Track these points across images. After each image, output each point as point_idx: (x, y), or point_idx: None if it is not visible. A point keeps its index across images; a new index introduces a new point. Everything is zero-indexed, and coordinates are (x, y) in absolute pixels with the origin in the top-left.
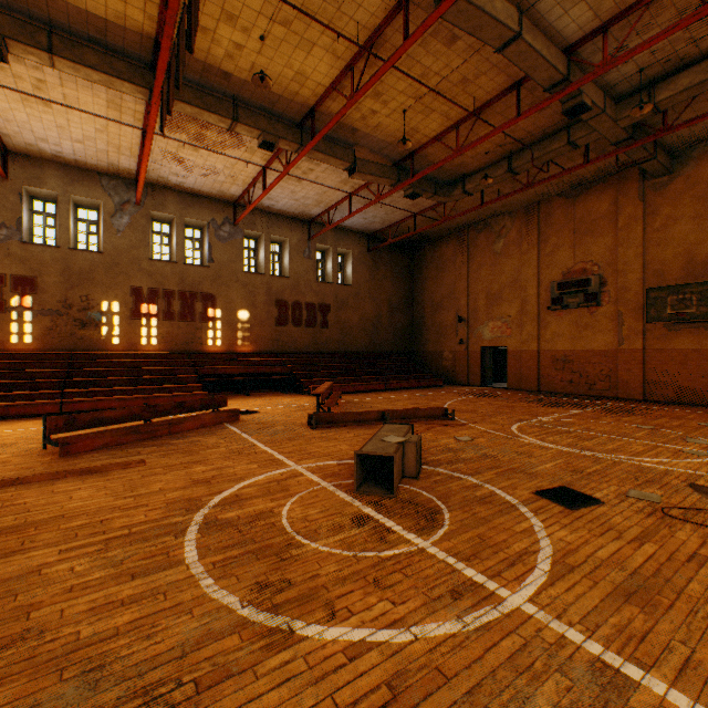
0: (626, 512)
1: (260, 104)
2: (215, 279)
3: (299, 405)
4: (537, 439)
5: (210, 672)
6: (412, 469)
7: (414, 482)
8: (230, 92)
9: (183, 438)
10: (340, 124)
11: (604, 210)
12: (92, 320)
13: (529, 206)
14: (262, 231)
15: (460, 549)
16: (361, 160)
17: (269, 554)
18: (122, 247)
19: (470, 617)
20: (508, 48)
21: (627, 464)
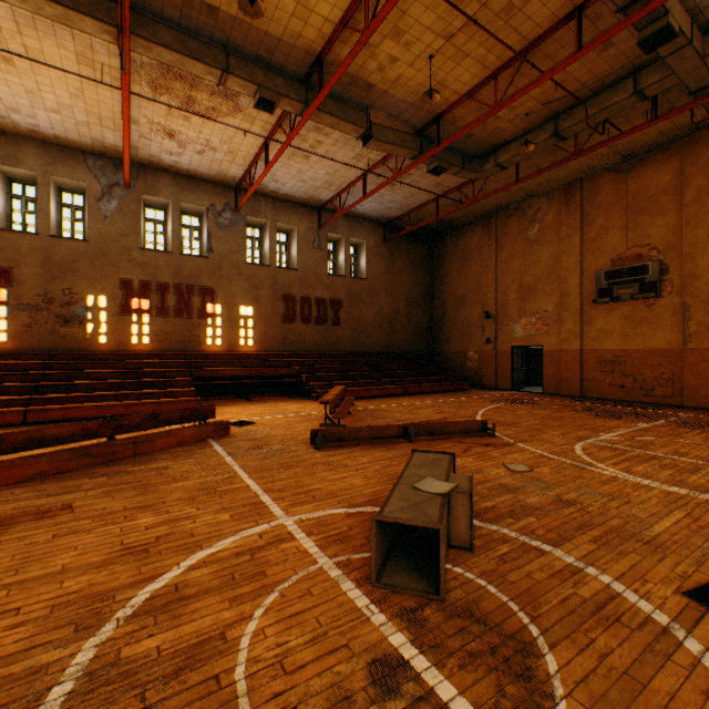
0: None
1: (256, 52)
2: (214, 271)
3: (304, 414)
4: (620, 470)
5: None
6: (462, 535)
7: (468, 560)
8: (219, 35)
9: (148, 463)
10: (352, 78)
11: (665, 184)
12: (76, 316)
13: (570, 184)
14: (267, 219)
15: None
16: (377, 126)
17: None
18: (109, 234)
19: None
20: None
21: None
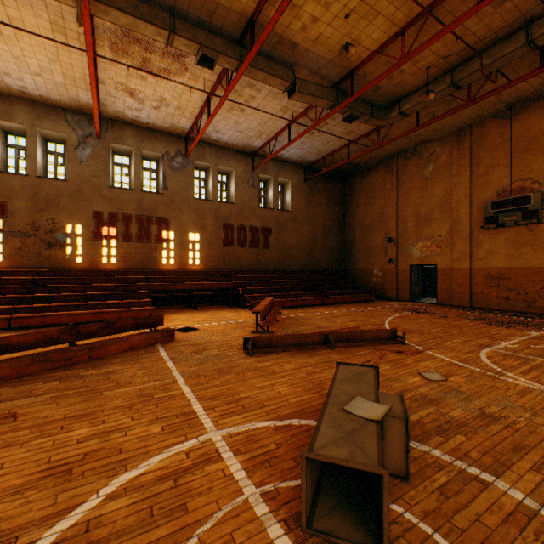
0: None
1: (198, 16)
2: (168, 205)
3: (239, 321)
4: (531, 380)
5: None
6: (396, 462)
7: (405, 494)
8: (166, 1)
9: (99, 367)
10: (279, 38)
11: None
12: (57, 241)
13: (460, 130)
14: (211, 162)
15: None
16: (300, 80)
17: None
18: (84, 175)
19: None
20: None
21: None
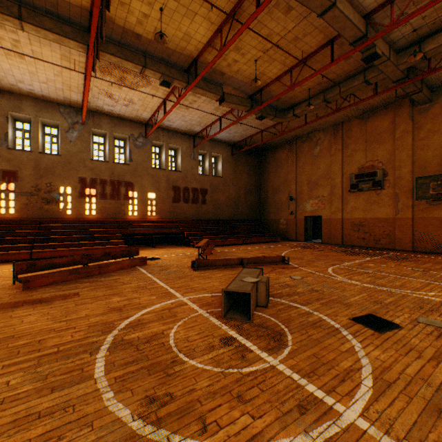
0: (420, 335)
1: (161, 56)
2: (133, 172)
3: (186, 254)
4: (346, 278)
5: None
6: (262, 301)
7: (264, 310)
8: (141, 48)
9: (108, 277)
10: (213, 70)
11: (386, 127)
12: (53, 198)
13: (336, 125)
14: (164, 142)
15: (302, 366)
16: (227, 94)
17: (158, 370)
18: (73, 151)
19: (315, 432)
20: (326, 13)
21: (412, 296)
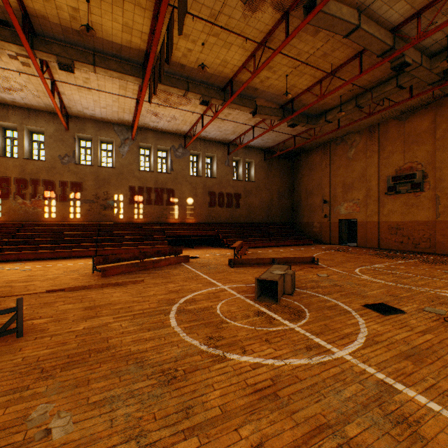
0: (419, 318)
1: (201, 80)
2: (174, 180)
3: (222, 254)
4: (371, 277)
5: (189, 367)
6: (288, 290)
7: (290, 297)
8: (184, 75)
9: (160, 270)
10: (247, 86)
11: (426, 127)
12: (109, 205)
13: (372, 126)
14: (200, 151)
15: (313, 329)
16: (260, 107)
17: (211, 325)
18: (124, 164)
19: (315, 358)
20: (351, 34)
21: (429, 293)
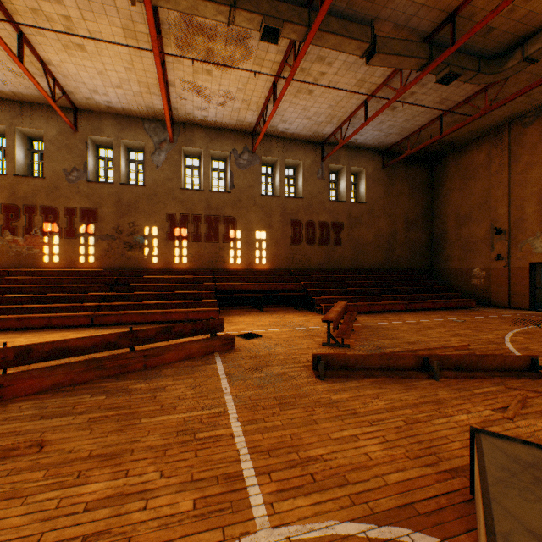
0: None
1: None
2: (235, 203)
3: (308, 328)
4: None
5: None
6: None
7: None
8: None
9: (150, 379)
10: None
11: None
12: (137, 242)
13: None
14: (277, 156)
15: None
16: (381, 39)
17: None
18: (159, 180)
19: None
20: None
21: None
